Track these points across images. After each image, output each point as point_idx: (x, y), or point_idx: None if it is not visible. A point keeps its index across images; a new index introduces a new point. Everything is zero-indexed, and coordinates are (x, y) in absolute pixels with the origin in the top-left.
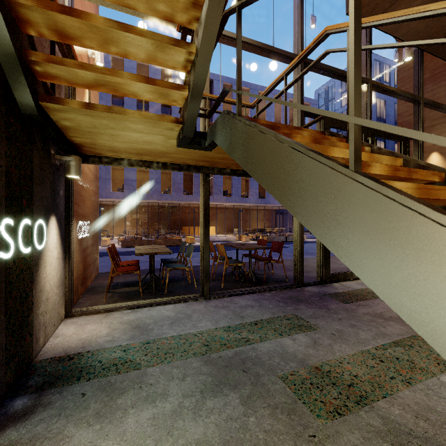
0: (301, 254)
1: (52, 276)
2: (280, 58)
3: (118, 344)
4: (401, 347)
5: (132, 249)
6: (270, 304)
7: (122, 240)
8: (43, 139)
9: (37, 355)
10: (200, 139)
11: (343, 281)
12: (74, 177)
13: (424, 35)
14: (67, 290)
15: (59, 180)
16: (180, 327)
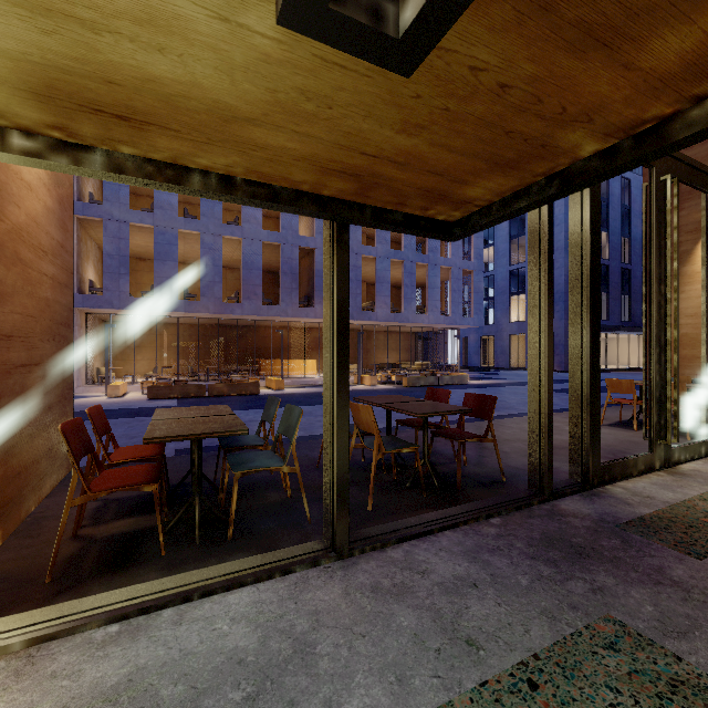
0: (549, 426)
1: None
2: None
3: None
4: None
5: (166, 403)
6: (519, 573)
7: (149, 386)
8: None
9: None
10: None
11: (622, 480)
12: None
13: None
14: None
15: None
16: None
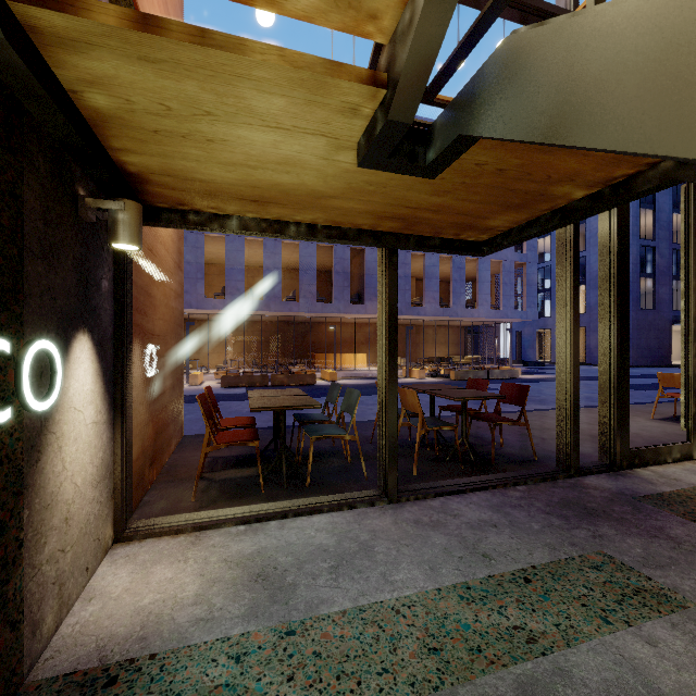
0: (574, 411)
1: (81, 464)
2: (532, 18)
3: (222, 633)
4: None
5: (237, 391)
6: (533, 521)
7: (222, 376)
8: (55, 156)
9: (37, 660)
10: (414, 145)
11: (654, 465)
12: (129, 249)
13: None
14: (117, 485)
15: (99, 258)
16: (356, 583)
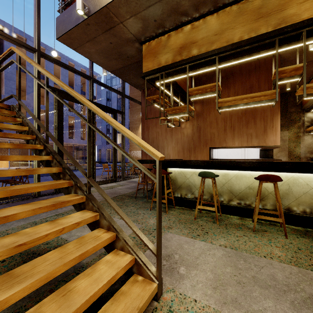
0: (38, 176)
1: None
2: (19, 45)
3: None
4: (57, 215)
5: None
6: None
7: None
8: None
9: None
10: None
11: None
12: None
13: (106, 66)
14: None
15: None
16: None
